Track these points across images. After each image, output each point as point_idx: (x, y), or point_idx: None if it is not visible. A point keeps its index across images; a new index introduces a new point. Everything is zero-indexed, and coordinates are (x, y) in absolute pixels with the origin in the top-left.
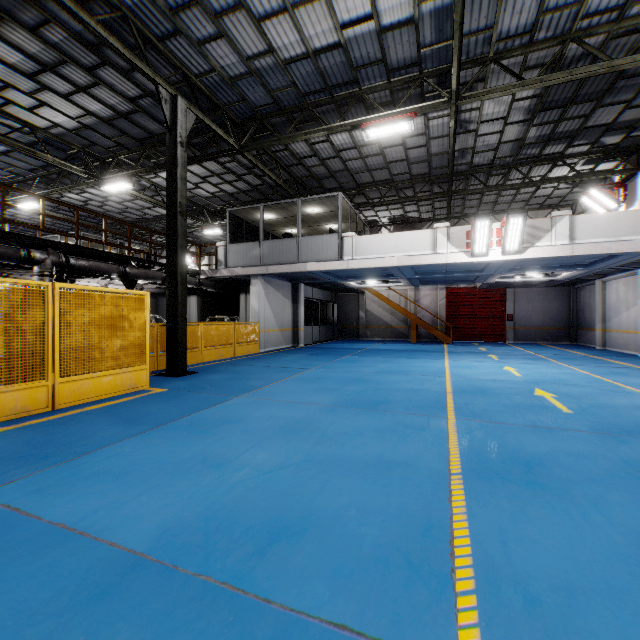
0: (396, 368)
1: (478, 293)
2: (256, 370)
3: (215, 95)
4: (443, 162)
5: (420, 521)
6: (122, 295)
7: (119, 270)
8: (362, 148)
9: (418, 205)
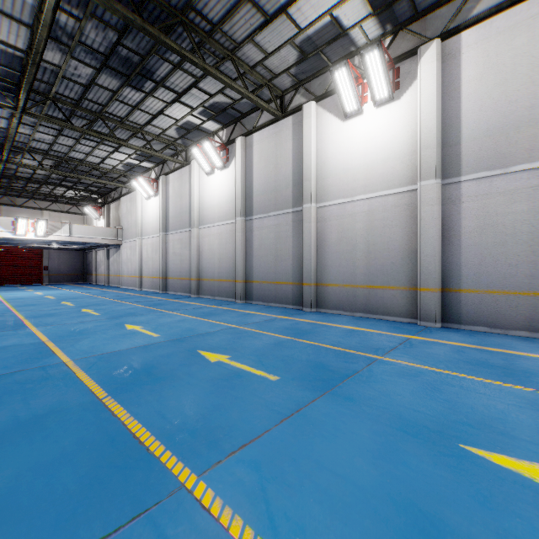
0: None
1: (21, 251)
2: None
3: None
4: None
5: (5, 310)
6: None
7: None
8: None
9: None
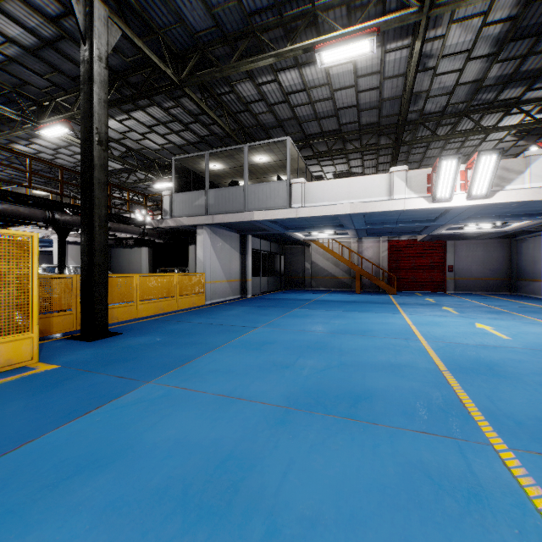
0: (354, 326)
1: (419, 245)
2: (192, 329)
3: (148, 15)
4: (394, 109)
5: None
6: None
7: (45, 216)
8: (312, 91)
9: (363, 160)
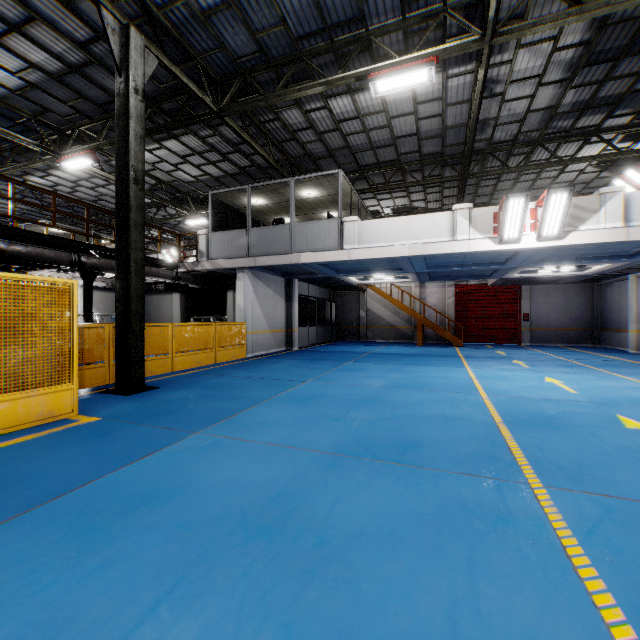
0: (411, 380)
1: (490, 290)
2: (235, 383)
3: (185, 39)
4: (459, 138)
5: None
6: (28, 284)
7: (71, 259)
8: (366, 118)
9: (425, 193)
